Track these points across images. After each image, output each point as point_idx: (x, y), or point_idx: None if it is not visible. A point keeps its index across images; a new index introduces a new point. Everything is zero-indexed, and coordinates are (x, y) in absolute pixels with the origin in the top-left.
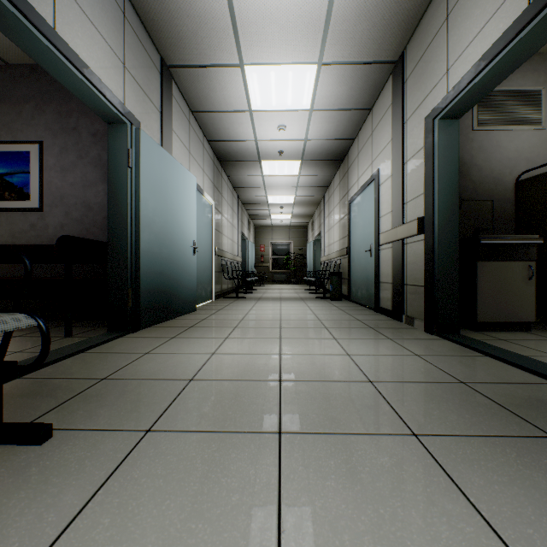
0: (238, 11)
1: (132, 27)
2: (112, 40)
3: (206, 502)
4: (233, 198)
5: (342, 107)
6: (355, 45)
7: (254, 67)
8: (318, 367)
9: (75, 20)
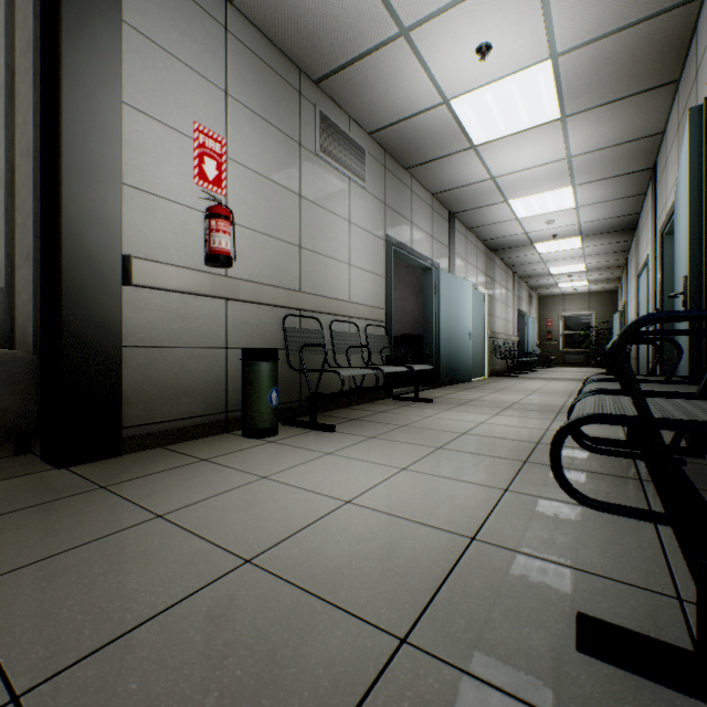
0: (501, 184)
1: (435, 211)
2: (427, 229)
3: (480, 410)
4: (507, 277)
5: (609, 199)
6: (601, 172)
7: (516, 200)
8: (539, 402)
9: (416, 235)
